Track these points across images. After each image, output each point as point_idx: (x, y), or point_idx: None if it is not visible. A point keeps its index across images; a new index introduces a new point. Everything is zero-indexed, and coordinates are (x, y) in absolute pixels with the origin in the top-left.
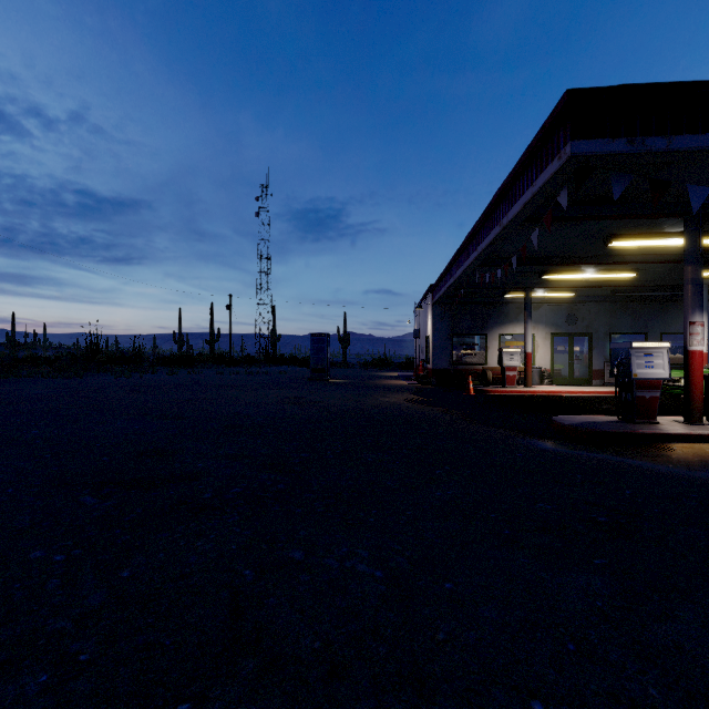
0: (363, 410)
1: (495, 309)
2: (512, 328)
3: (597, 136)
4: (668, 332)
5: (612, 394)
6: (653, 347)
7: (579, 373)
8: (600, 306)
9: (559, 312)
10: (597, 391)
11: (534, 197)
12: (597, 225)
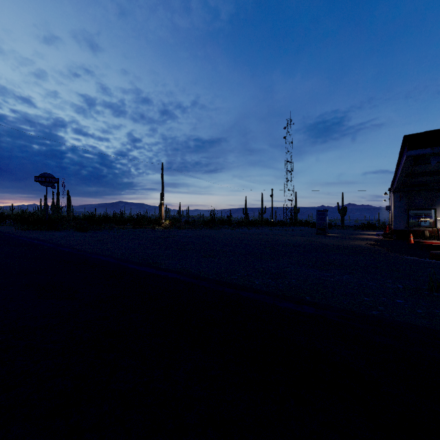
0: (338, 245)
1: None
2: None
3: (418, 148)
4: None
5: None
6: None
7: None
8: None
9: None
10: None
11: (405, 163)
12: None
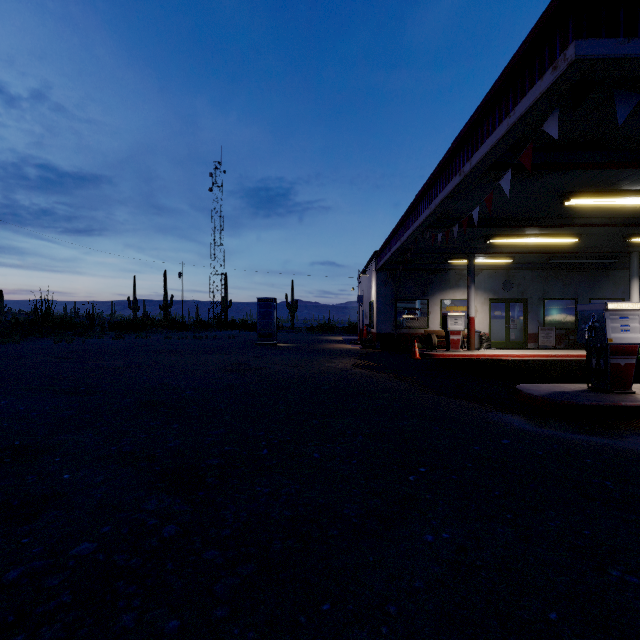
0: (309, 378)
1: (437, 275)
2: (452, 293)
3: (608, 35)
4: (596, 298)
5: (552, 358)
6: (629, 308)
7: (515, 337)
8: (535, 273)
9: (497, 279)
10: (538, 355)
11: (510, 131)
12: (559, 179)
